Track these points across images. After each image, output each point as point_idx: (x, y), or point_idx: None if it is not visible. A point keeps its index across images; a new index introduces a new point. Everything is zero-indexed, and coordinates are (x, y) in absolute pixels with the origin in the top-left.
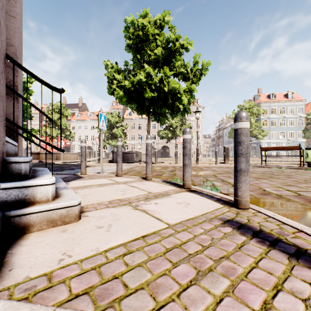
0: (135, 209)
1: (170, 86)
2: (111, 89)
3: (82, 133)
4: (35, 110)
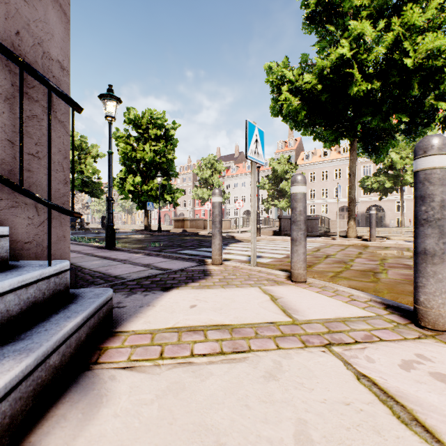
0: None
1: (422, 50)
2: (277, 106)
3: (239, 193)
4: (188, 169)
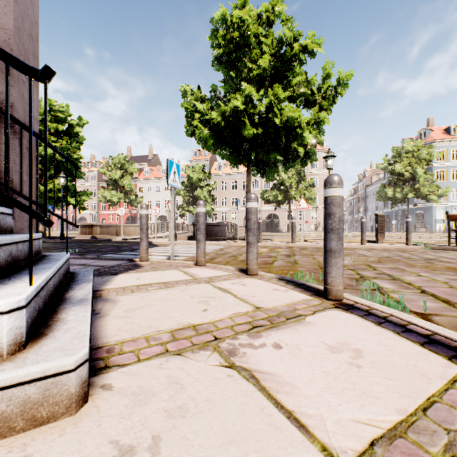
0: (228, 367)
1: (285, 115)
2: (191, 128)
3: (153, 197)
4: (92, 167)
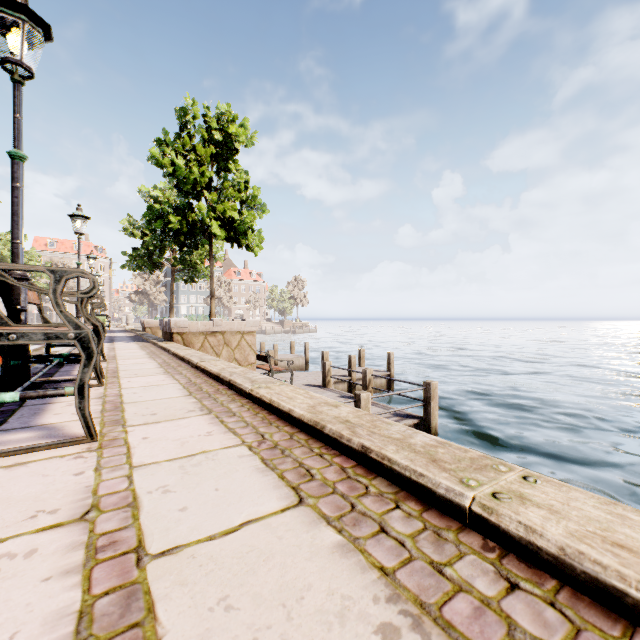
0: None
1: None
2: None
3: None
4: None
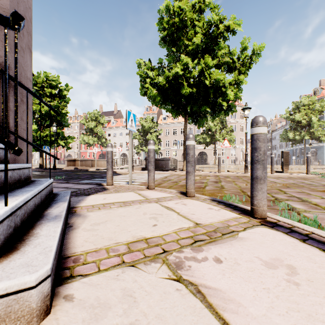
0: (176, 280)
1: (213, 78)
2: (144, 89)
3: (117, 140)
4: (75, 119)
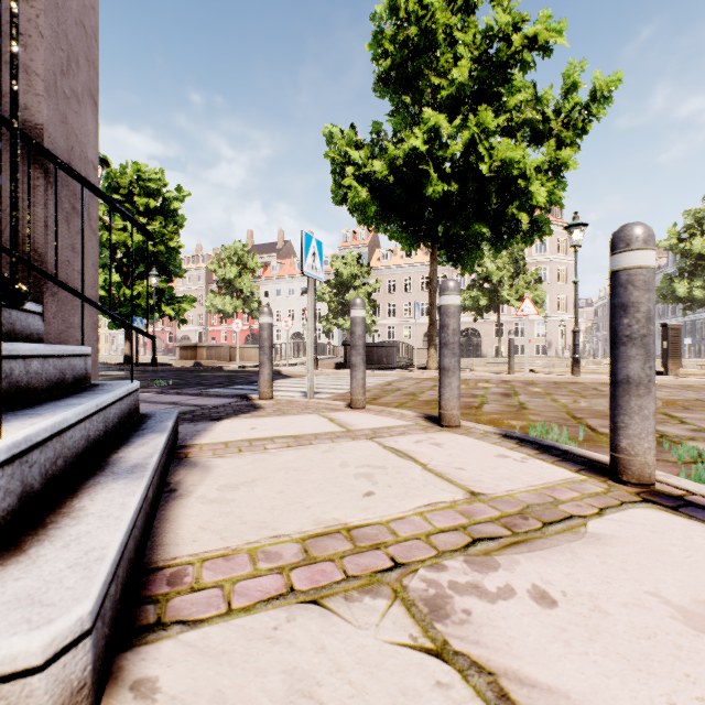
0: (432, 653)
1: (497, 158)
2: (340, 191)
3: (284, 305)
4: (198, 262)
